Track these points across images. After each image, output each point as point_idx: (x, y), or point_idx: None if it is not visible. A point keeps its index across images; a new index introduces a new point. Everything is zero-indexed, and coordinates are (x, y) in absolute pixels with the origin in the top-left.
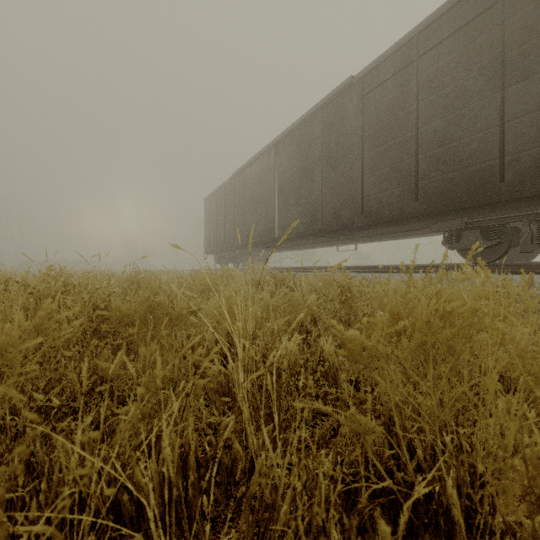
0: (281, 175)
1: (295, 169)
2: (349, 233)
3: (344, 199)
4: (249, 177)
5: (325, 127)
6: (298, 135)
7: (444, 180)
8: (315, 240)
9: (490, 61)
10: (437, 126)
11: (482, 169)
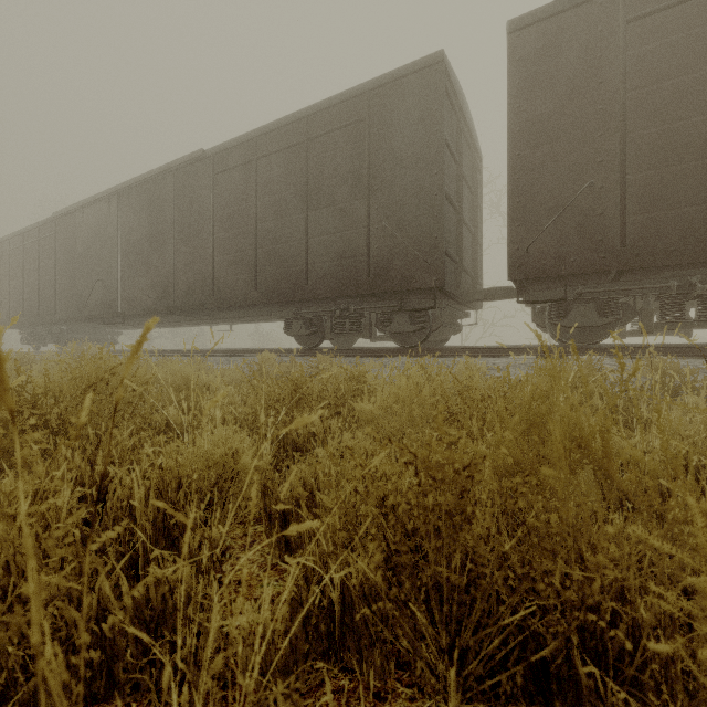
0: (126, 233)
1: (144, 231)
2: (210, 313)
3: (197, 277)
4: (80, 225)
5: (178, 193)
6: (147, 191)
7: (274, 276)
8: (175, 318)
9: (301, 186)
10: (270, 226)
11: (297, 271)
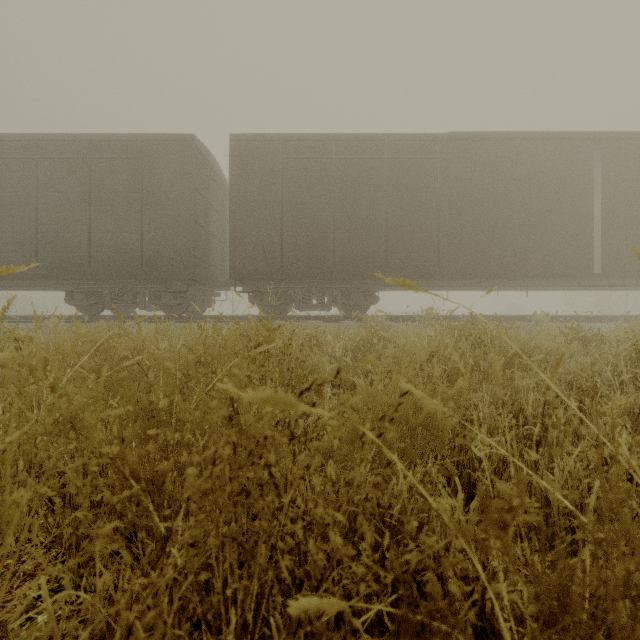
0: None
1: None
2: None
3: None
4: None
5: None
6: None
7: (57, 257)
8: None
9: (84, 191)
10: (52, 216)
11: (80, 256)
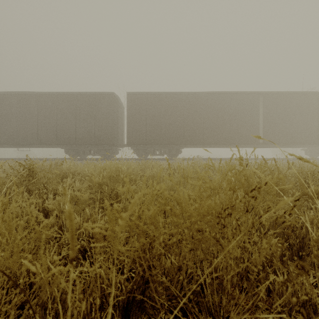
0: None
1: None
2: (30, 145)
3: (29, 134)
4: None
5: (19, 102)
6: (0, 98)
7: (64, 137)
8: (8, 146)
9: (74, 113)
10: (62, 122)
11: (72, 136)
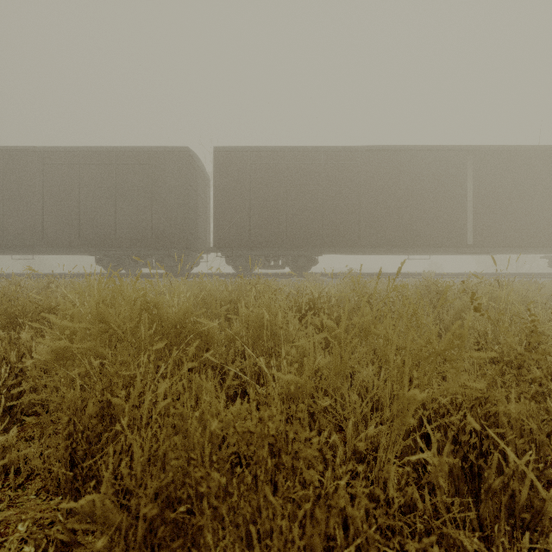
0: None
1: None
2: (30, 249)
3: (27, 227)
4: None
5: (7, 167)
6: None
7: (93, 233)
8: None
9: (112, 187)
10: (90, 204)
11: (109, 232)
